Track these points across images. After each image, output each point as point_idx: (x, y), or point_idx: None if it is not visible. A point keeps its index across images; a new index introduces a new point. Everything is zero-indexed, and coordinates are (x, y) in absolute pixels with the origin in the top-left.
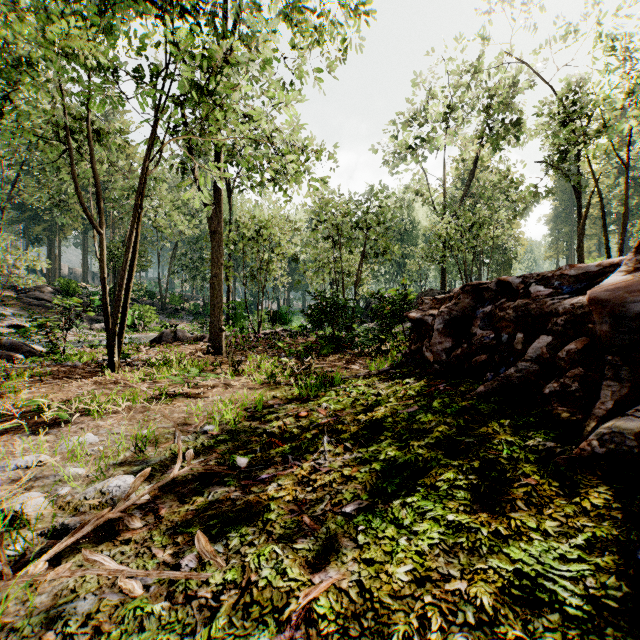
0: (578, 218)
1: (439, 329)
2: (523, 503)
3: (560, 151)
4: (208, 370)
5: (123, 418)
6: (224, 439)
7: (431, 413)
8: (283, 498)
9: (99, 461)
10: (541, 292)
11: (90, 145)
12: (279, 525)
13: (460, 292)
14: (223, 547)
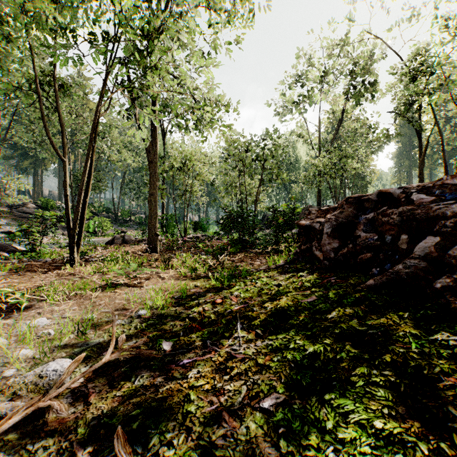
0: (419, 153)
1: (328, 232)
2: (455, 409)
3: (405, 104)
4: (146, 265)
5: (74, 304)
6: (154, 323)
7: (329, 303)
8: (202, 387)
9: (42, 345)
10: (424, 199)
11: (56, 94)
12: (198, 420)
13: (344, 203)
14: (142, 445)
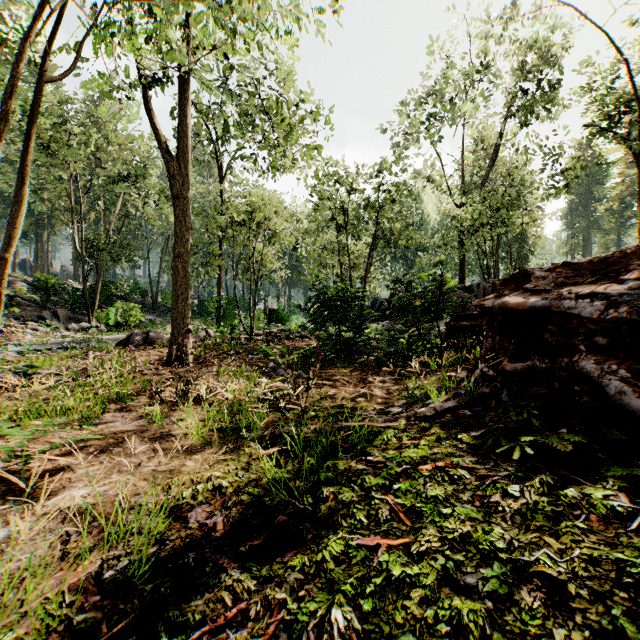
0: (639, 193)
1: None
2: None
3: (610, 116)
4: (144, 395)
5: None
6: None
7: None
8: None
9: None
10: None
11: None
12: None
13: None
14: None
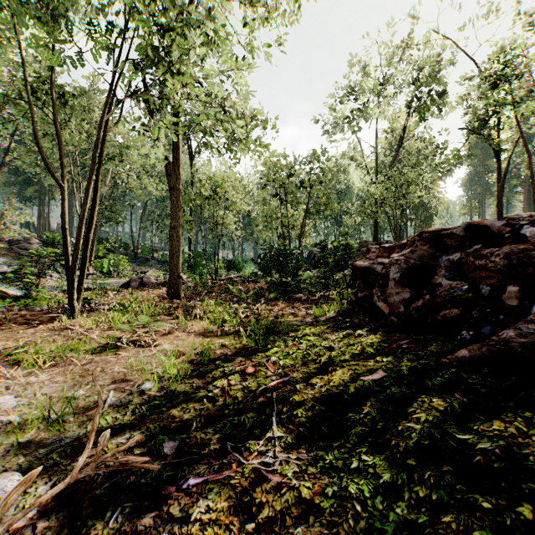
0: (497, 177)
1: (395, 278)
2: None
3: (480, 119)
4: (164, 315)
5: (60, 373)
6: (159, 404)
7: (405, 385)
8: None
9: None
10: None
11: (53, 104)
12: None
13: (416, 239)
14: None
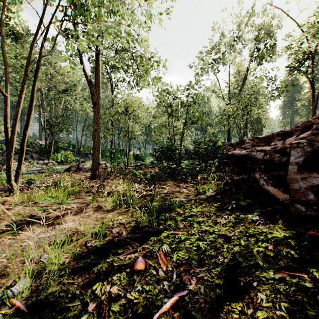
0: (312, 99)
1: (298, 162)
2: None
3: (298, 62)
4: (83, 192)
5: None
6: None
7: None
8: None
9: None
10: None
11: None
12: None
13: (315, 122)
14: None
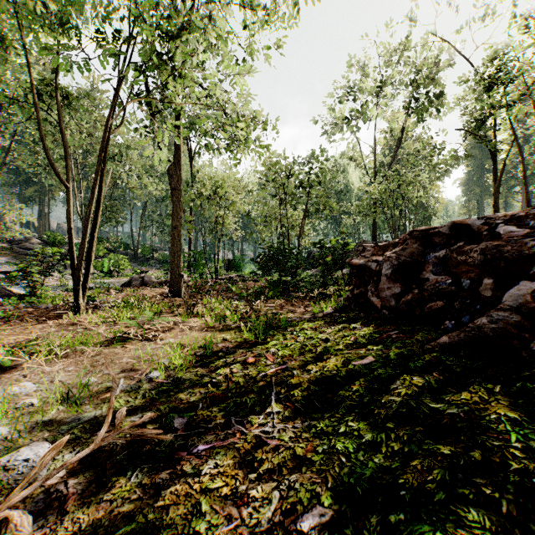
0: (494, 178)
1: (387, 274)
2: None
3: (477, 120)
4: (166, 312)
5: (71, 363)
6: (167, 389)
7: (391, 367)
8: (219, 491)
9: (16, 424)
10: (514, 232)
11: (58, 107)
12: None
13: (407, 237)
14: None
